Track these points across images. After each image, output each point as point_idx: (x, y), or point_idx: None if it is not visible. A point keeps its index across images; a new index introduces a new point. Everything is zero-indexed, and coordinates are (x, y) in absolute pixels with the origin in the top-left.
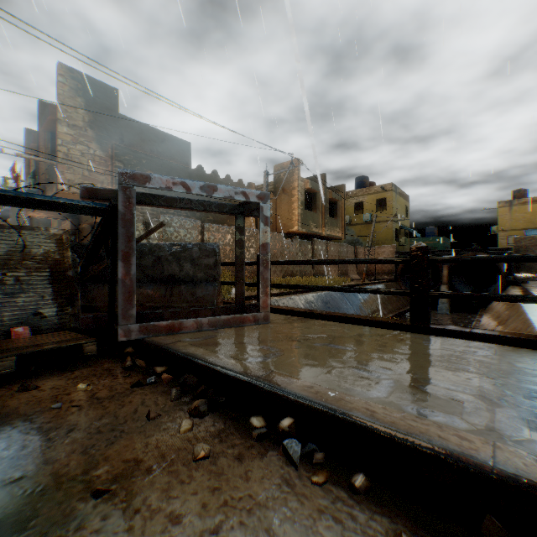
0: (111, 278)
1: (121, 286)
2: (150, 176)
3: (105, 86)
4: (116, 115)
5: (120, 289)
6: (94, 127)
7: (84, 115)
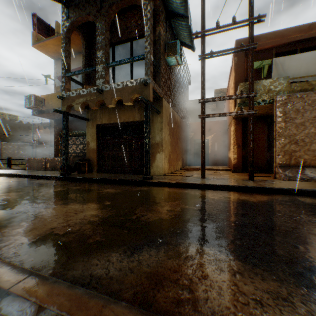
0: None
1: None
2: None
3: None
4: None
5: None
6: None
7: None
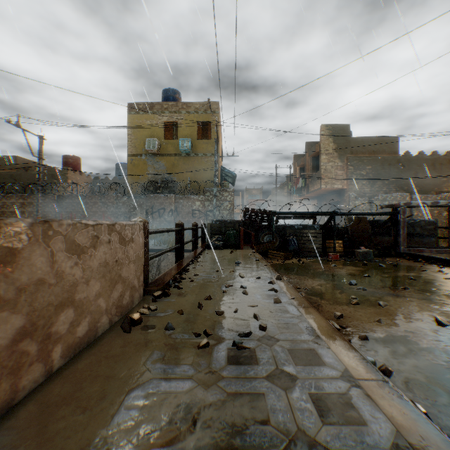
0: (394, 234)
1: (400, 236)
2: (410, 202)
3: (342, 125)
4: (348, 139)
5: (400, 237)
6: (337, 150)
7: (332, 146)
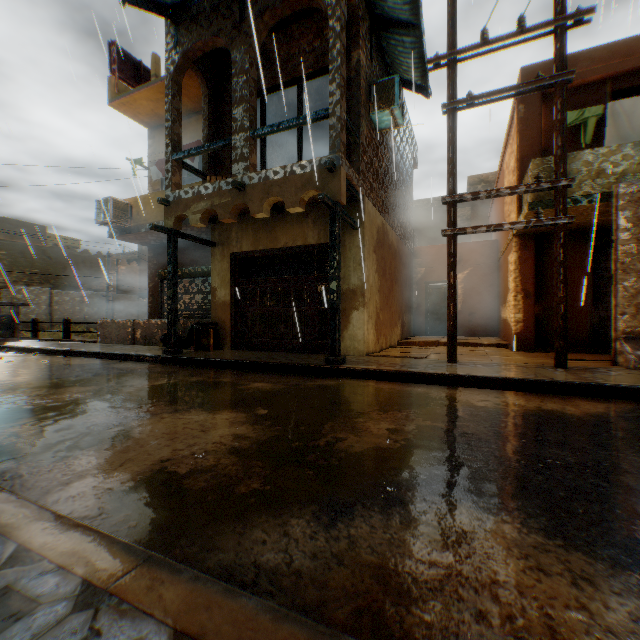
0: None
1: None
2: None
3: None
4: None
5: None
6: None
7: None
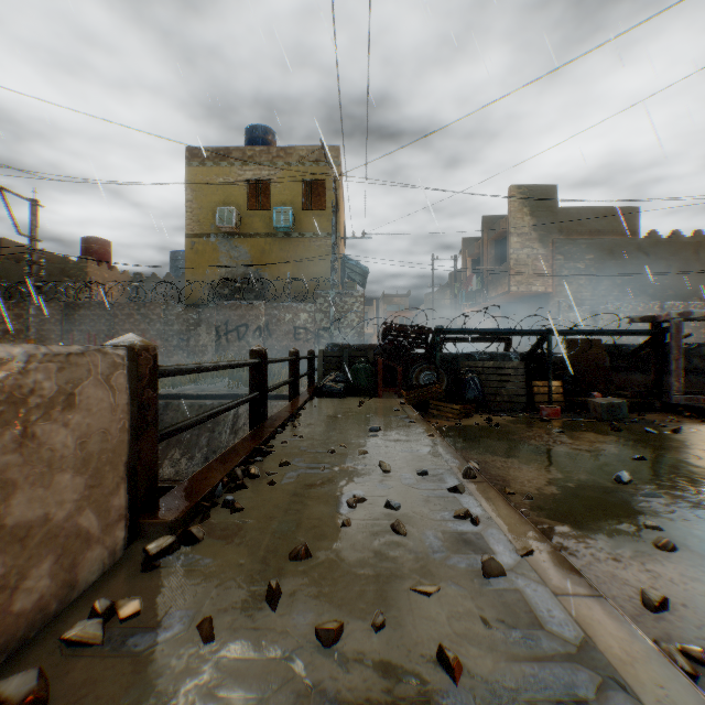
0: (659, 369)
1: (672, 374)
2: (690, 312)
3: (545, 187)
4: (554, 210)
5: (671, 375)
6: (536, 229)
7: (528, 221)
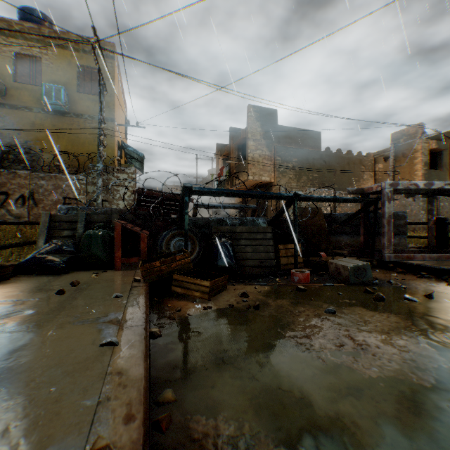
0: (373, 232)
1: (385, 235)
2: (398, 183)
3: (270, 109)
4: (275, 126)
5: (385, 237)
6: (264, 137)
7: (260, 132)
